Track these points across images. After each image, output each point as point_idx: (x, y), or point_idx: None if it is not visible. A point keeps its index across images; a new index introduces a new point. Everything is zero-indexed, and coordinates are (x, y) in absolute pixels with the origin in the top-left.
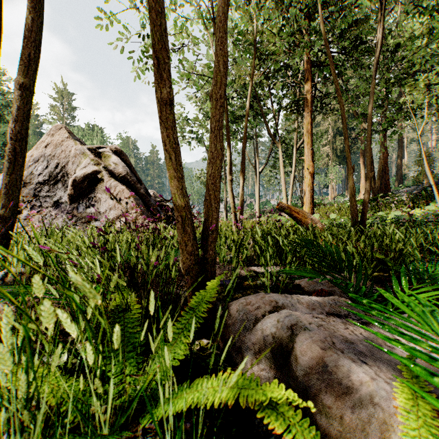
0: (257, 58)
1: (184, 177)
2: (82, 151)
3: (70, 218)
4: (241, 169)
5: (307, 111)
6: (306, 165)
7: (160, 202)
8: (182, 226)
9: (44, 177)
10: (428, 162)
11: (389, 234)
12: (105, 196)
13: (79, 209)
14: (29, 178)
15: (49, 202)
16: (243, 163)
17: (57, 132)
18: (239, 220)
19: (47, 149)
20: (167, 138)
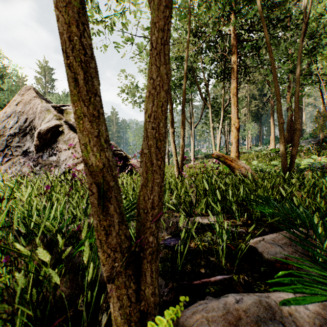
0: (193, 36)
1: (102, 115)
2: (47, 108)
3: (36, 165)
4: (182, 123)
5: (234, 78)
6: (233, 121)
7: (115, 151)
8: (98, 201)
9: (15, 130)
10: (323, 120)
11: (324, 182)
12: (65, 146)
13: (44, 157)
14: (2, 131)
15: (19, 151)
16: (184, 117)
17: (26, 92)
18: (180, 167)
19: (18, 107)
20: (70, 44)
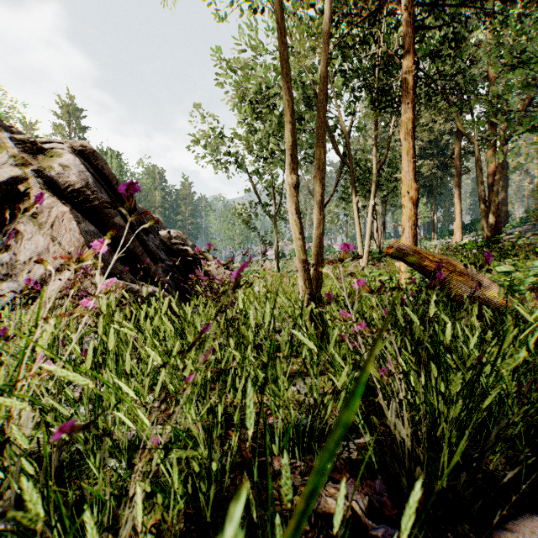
0: None
1: None
2: None
3: None
4: (317, 164)
5: (408, 101)
6: (406, 187)
7: (174, 245)
8: None
9: None
10: None
11: None
12: (32, 228)
13: None
14: None
15: None
16: (322, 150)
17: None
18: (313, 280)
19: None
20: None
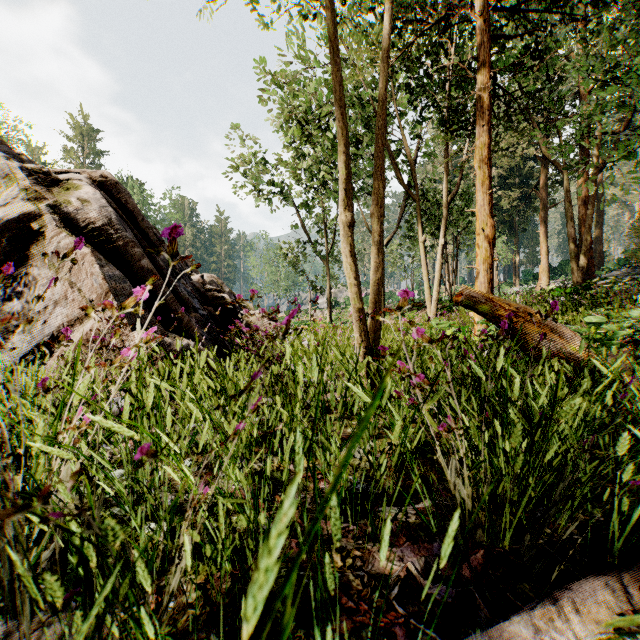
0: None
1: None
2: (6, 170)
3: None
4: (375, 200)
5: (483, 122)
6: (481, 223)
7: (209, 292)
8: None
9: None
10: None
11: None
12: (48, 272)
13: None
14: None
15: None
16: (381, 184)
17: None
18: (371, 332)
19: None
20: None
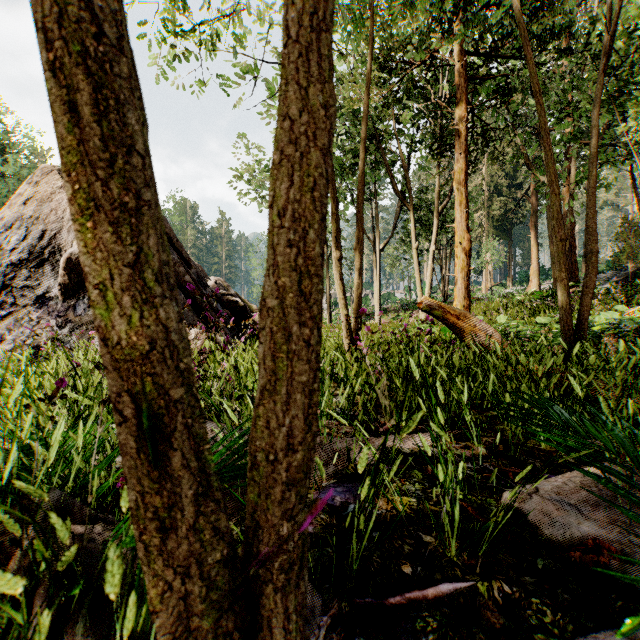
0: (380, 67)
1: (151, 206)
2: None
3: (63, 325)
4: (357, 240)
5: (460, 151)
6: (458, 237)
7: (224, 296)
8: (139, 440)
9: (22, 254)
10: (634, 234)
11: None
12: None
13: (78, 309)
14: None
15: (30, 297)
16: (361, 229)
17: (45, 179)
18: (354, 330)
19: (28, 208)
20: (56, 5)
